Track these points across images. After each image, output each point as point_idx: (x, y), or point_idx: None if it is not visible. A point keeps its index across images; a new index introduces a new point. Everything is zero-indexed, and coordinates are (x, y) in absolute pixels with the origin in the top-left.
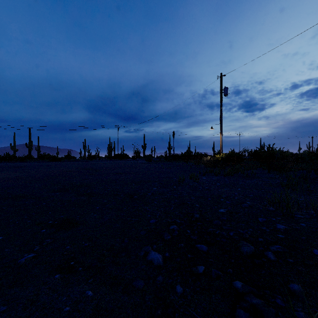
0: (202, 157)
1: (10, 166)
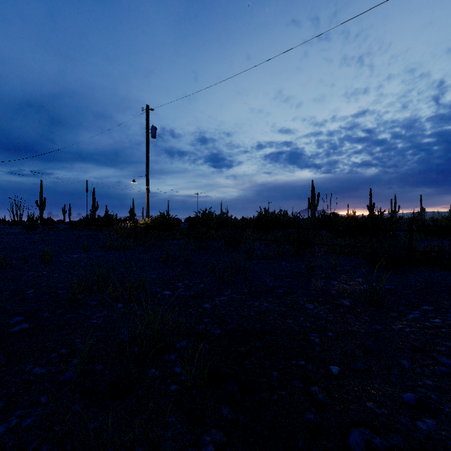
0: (121, 223)
1: None
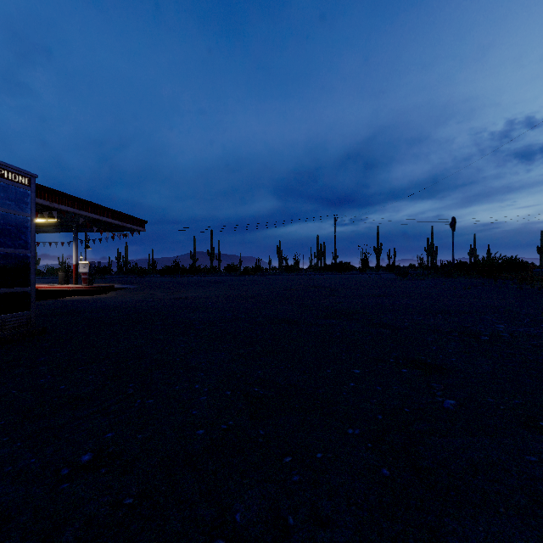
0: None
1: (206, 280)
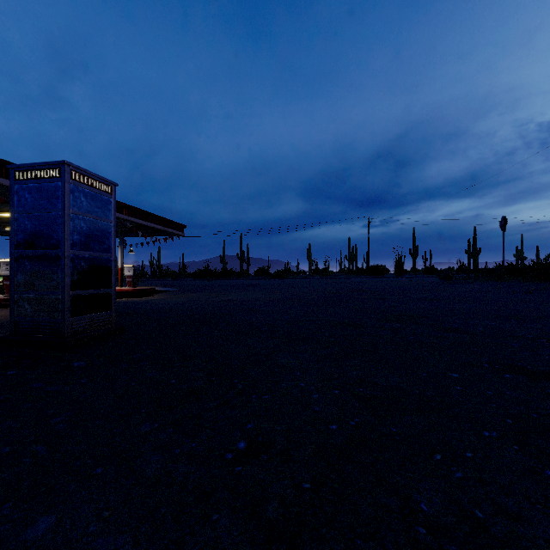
0: None
1: (242, 284)
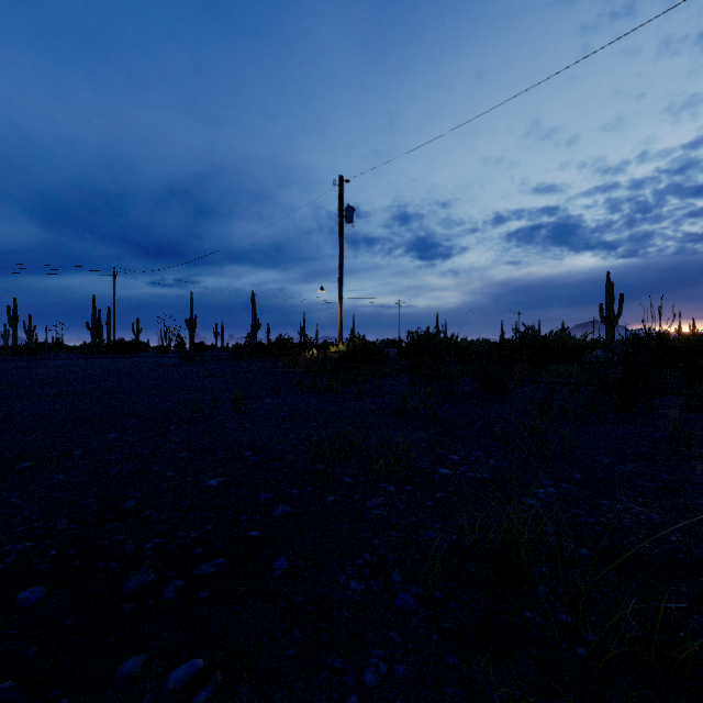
0: (305, 351)
1: None
